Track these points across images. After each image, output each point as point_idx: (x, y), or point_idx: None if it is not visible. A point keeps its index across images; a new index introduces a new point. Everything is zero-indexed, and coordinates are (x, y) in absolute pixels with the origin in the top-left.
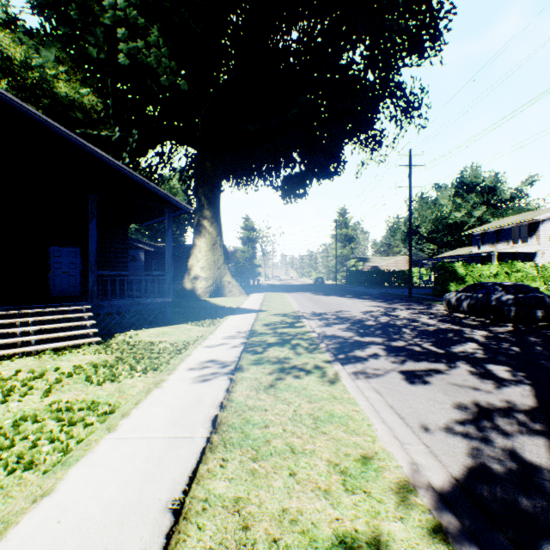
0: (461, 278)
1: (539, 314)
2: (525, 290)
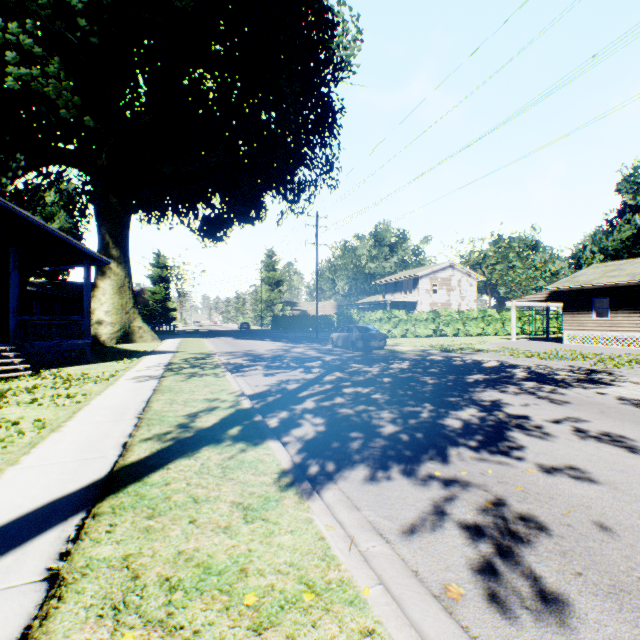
0: (356, 322)
1: (374, 345)
2: (369, 330)
